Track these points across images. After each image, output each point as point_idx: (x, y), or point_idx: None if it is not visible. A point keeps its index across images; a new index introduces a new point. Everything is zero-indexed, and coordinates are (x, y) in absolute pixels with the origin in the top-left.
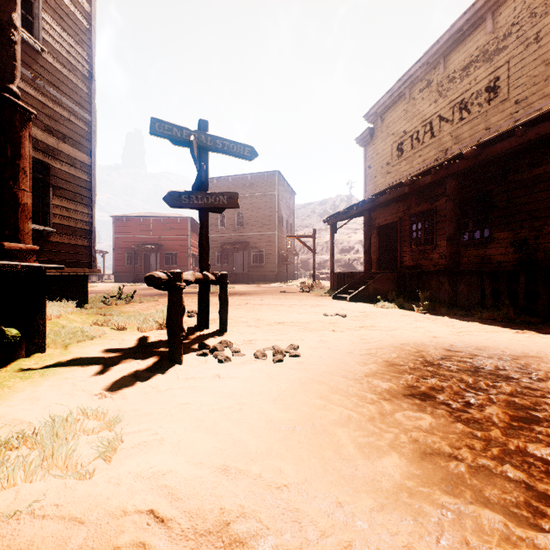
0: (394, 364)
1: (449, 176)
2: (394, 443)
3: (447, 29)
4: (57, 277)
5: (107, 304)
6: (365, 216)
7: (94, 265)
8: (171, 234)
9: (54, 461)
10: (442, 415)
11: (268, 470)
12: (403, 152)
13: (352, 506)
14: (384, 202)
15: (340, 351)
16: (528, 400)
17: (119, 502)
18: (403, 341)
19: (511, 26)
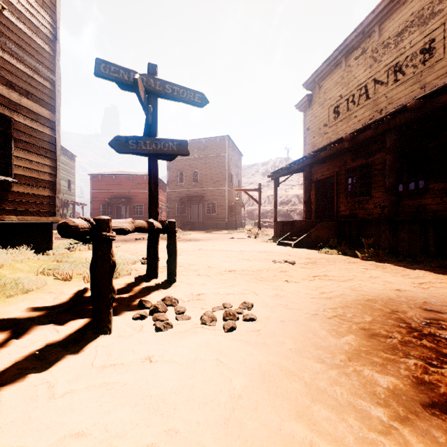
0: (374, 335)
1: (390, 130)
2: None
3: None
4: (20, 225)
5: (71, 250)
6: (306, 171)
7: (58, 214)
8: (138, 189)
9: None
10: None
11: None
12: (339, 114)
13: None
14: (324, 157)
15: (302, 312)
16: None
17: None
18: (368, 296)
19: None
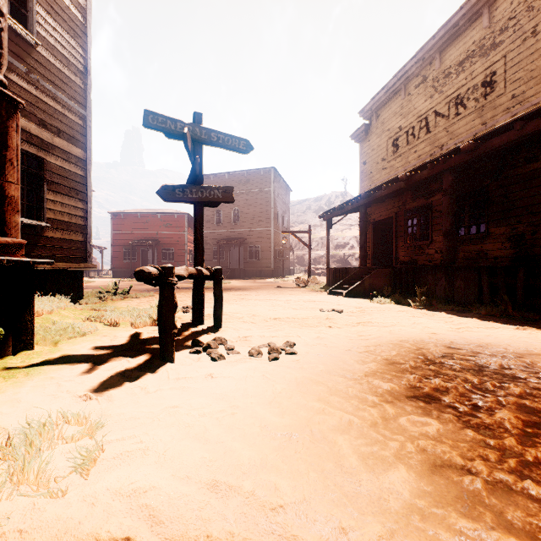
0: (394, 363)
1: (446, 171)
2: (399, 452)
3: (443, 24)
4: (51, 272)
5: (103, 299)
6: (361, 212)
7: (89, 260)
8: (168, 230)
9: (26, 475)
10: (449, 420)
11: (262, 486)
12: (398, 148)
13: (358, 533)
14: (380, 197)
15: (338, 349)
16: (539, 403)
17: (92, 527)
18: (402, 338)
19: (508, 20)
